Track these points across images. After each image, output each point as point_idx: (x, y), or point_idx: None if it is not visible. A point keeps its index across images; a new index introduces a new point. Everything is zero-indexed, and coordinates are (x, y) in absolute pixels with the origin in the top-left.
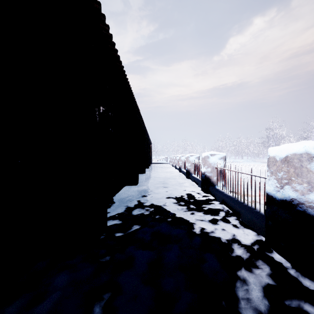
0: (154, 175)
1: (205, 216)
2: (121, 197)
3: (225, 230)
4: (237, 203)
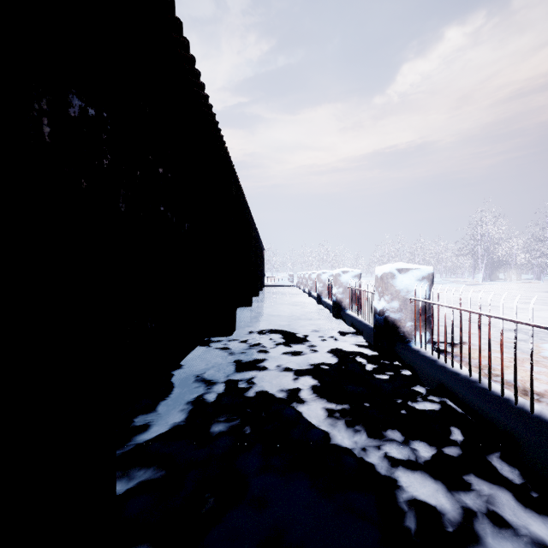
0: (268, 310)
1: (411, 443)
2: (191, 372)
3: (506, 524)
4: (493, 401)
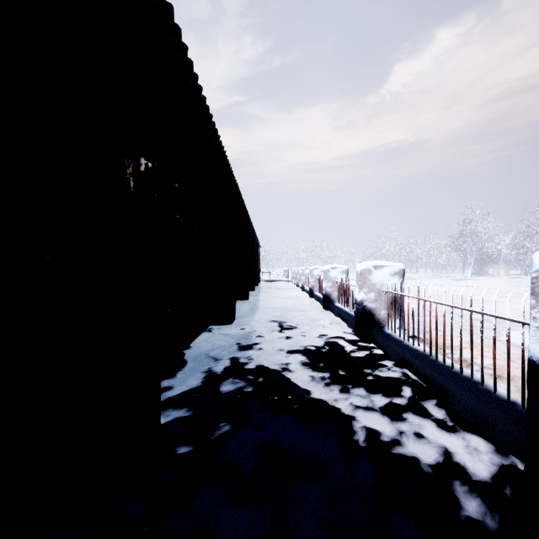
0: (264, 303)
1: (372, 396)
2: (200, 351)
3: (424, 438)
4: (437, 368)
